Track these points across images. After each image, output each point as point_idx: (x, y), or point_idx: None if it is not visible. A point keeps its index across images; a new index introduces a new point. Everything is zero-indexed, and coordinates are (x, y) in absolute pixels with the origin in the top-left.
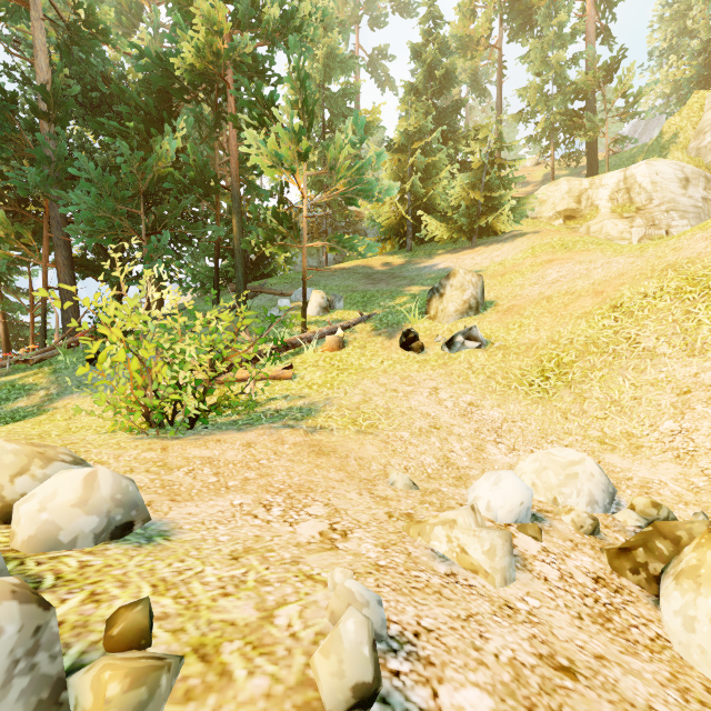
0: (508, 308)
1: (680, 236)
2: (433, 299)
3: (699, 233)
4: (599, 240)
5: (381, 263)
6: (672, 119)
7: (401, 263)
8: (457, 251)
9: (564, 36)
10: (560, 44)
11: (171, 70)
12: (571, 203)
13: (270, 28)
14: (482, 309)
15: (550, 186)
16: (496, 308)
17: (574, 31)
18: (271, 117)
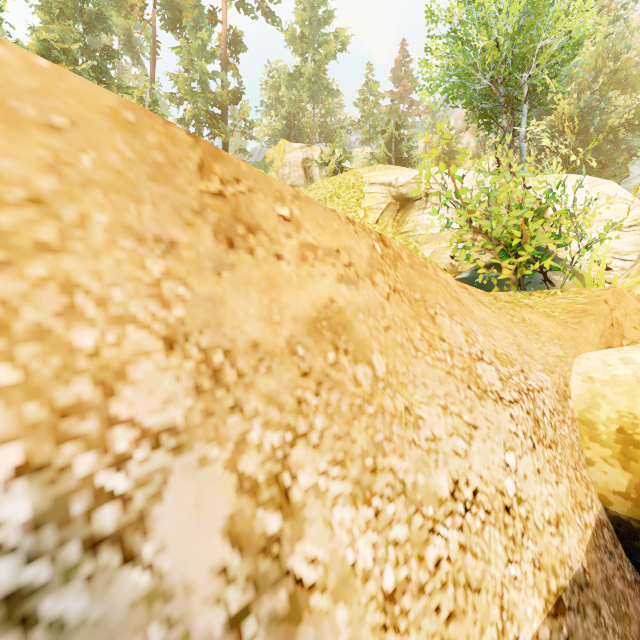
0: None
1: None
2: None
3: None
4: None
5: None
6: (271, 150)
7: None
8: None
9: (207, 52)
10: (204, 56)
11: None
12: None
13: None
14: None
15: None
16: None
17: (214, 53)
18: None
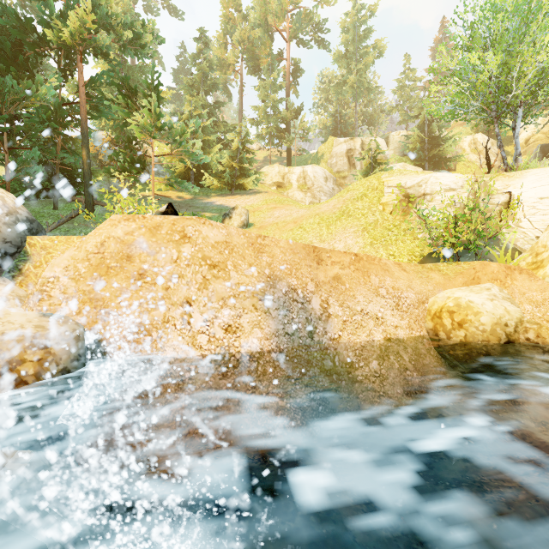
0: (260, 226)
1: (321, 204)
2: (226, 219)
3: (326, 204)
4: (294, 201)
5: (176, 196)
6: (322, 146)
7: (190, 198)
8: (224, 196)
9: (276, 85)
10: (274, 89)
11: (29, 27)
12: (280, 179)
13: (125, 38)
14: (249, 226)
15: (270, 167)
16: (255, 226)
17: (281, 86)
18: (133, 99)
